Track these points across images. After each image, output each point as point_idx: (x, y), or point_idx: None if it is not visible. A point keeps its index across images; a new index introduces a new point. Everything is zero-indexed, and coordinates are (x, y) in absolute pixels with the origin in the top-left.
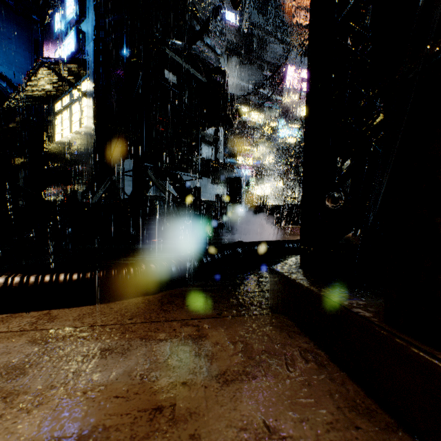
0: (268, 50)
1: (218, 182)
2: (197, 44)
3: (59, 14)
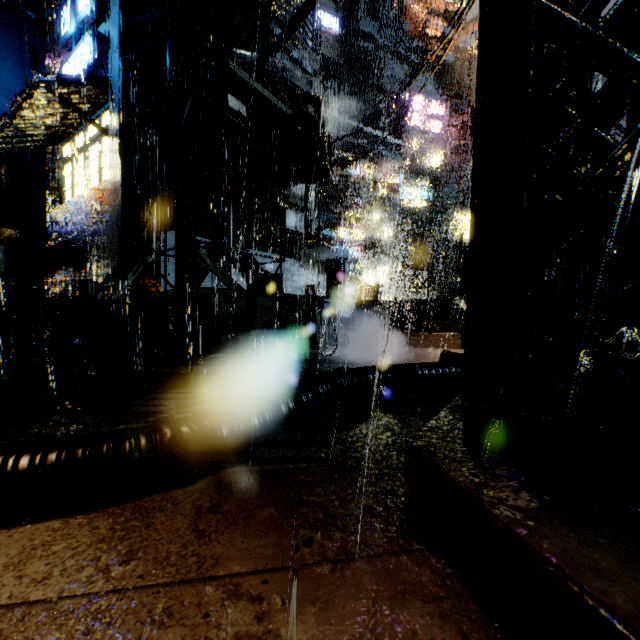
0: (383, 73)
1: (309, 265)
2: (278, 57)
3: (68, 9)
